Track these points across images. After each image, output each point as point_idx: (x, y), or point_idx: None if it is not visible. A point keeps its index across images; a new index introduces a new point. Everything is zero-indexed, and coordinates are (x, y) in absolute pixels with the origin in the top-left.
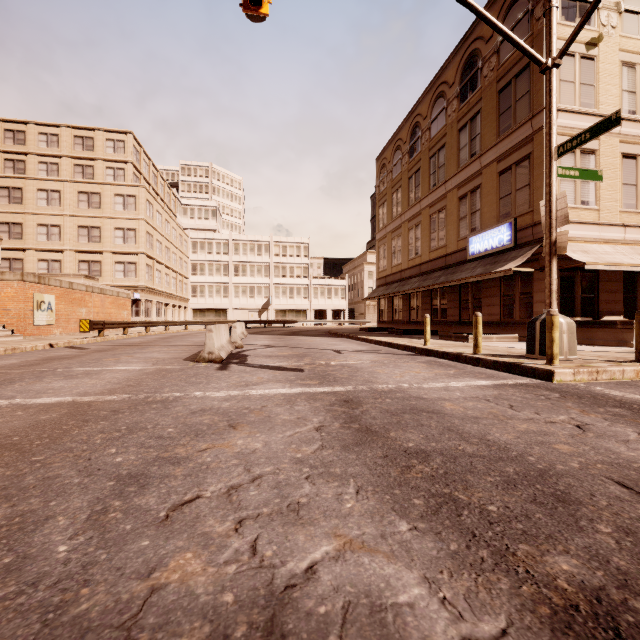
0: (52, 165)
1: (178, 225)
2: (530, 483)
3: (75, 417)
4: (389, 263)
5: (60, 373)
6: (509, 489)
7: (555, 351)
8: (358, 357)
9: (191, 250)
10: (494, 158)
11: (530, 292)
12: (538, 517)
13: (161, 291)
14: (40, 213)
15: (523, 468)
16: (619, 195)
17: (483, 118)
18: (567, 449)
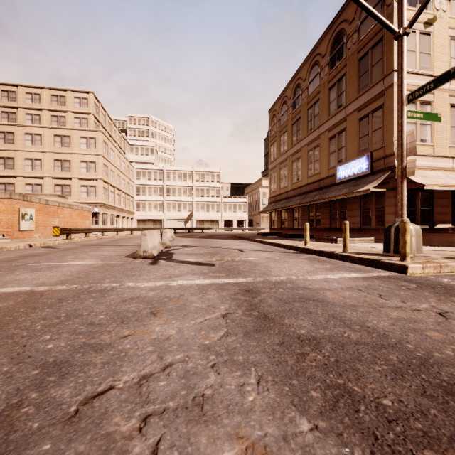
0: (35, 116)
1: (126, 159)
2: (415, 373)
3: (27, 305)
4: (278, 186)
5: (29, 267)
6: (398, 379)
7: (407, 250)
8: (256, 254)
9: (136, 177)
10: (355, 108)
11: (382, 206)
12: (433, 414)
13: (114, 206)
14: (27, 150)
15: (405, 356)
16: (448, 135)
17: (347, 79)
18: (438, 336)
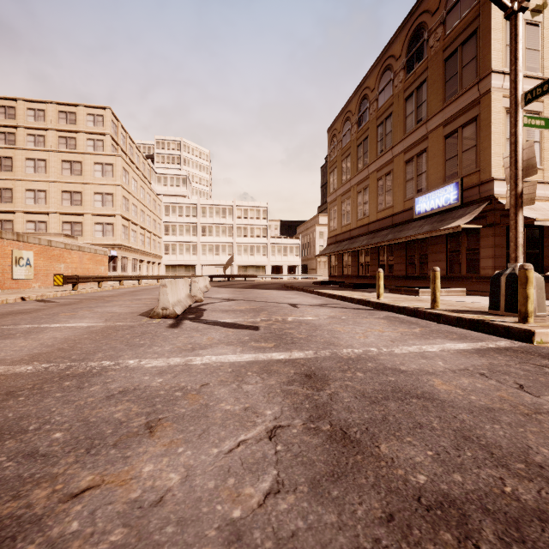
0: (39, 137)
1: (152, 191)
2: None
3: None
4: (339, 223)
5: None
6: None
7: (530, 308)
8: (314, 312)
9: (164, 213)
10: (440, 123)
11: (477, 248)
12: None
13: (136, 249)
14: (28, 179)
15: None
16: None
17: (429, 86)
18: None
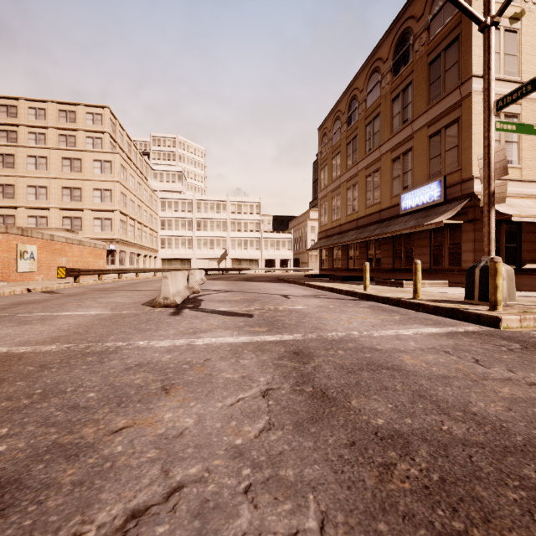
0: (40, 135)
1: (149, 187)
2: None
3: None
4: (329, 218)
5: (17, 318)
6: None
7: (499, 297)
8: (304, 302)
9: (160, 208)
10: (425, 123)
11: (458, 242)
12: None
13: (134, 243)
14: (29, 176)
15: None
16: None
17: (414, 88)
18: None
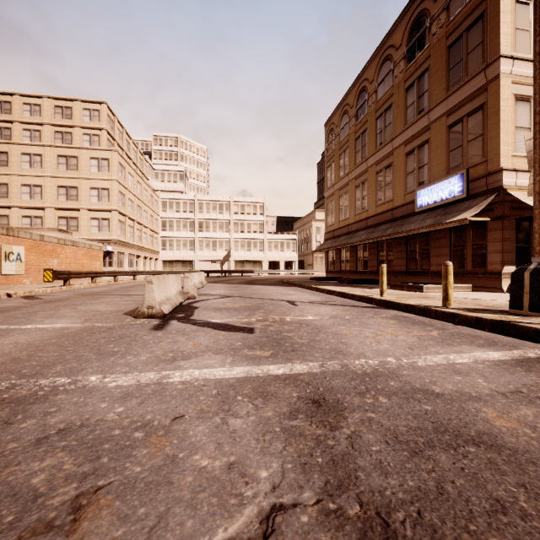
0: (35, 132)
1: (149, 186)
2: None
3: None
4: (337, 218)
5: None
6: None
7: None
8: (315, 310)
9: (161, 209)
10: (443, 112)
11: (483, 242)
12: None
13: (133, 244)
14: (24, 174)
15: None
16: None
17: (431, 75)
18: None
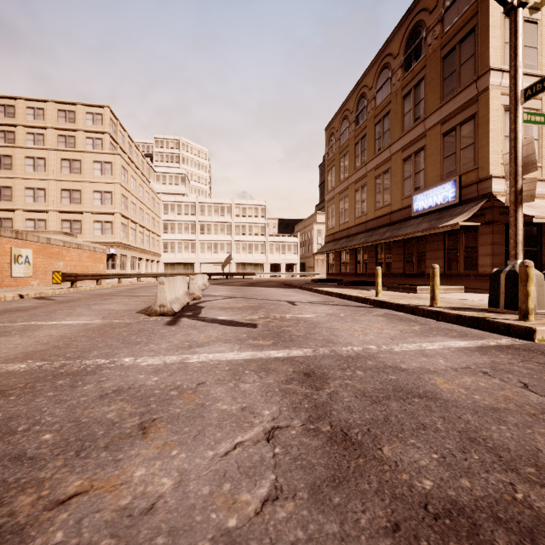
0: (38, 135)
1: (151, 189)
2: None
3: None
4: (337, 221)
5: None
6: None
7: (530, 306)
8: (313, 309)
9: (163, 211)
10: (438, 120)
11: (475, 246)
12: None
13: (135, 247)
14: (27, 178)
15: None
16: None
17: (427, 84)
18: None
